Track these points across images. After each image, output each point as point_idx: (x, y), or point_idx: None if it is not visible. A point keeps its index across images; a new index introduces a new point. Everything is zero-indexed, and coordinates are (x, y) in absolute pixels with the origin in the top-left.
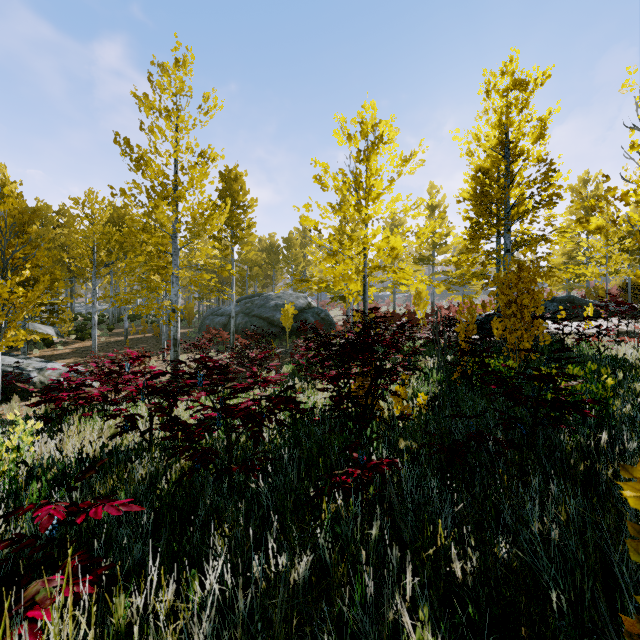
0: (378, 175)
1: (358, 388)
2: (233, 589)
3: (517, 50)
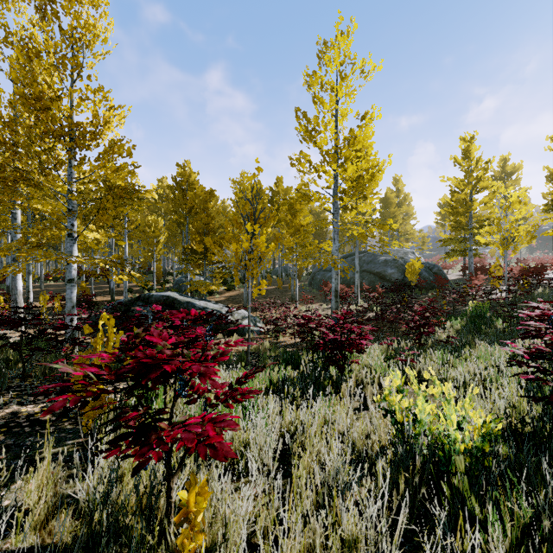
0: None
1: None
2: None
3: None
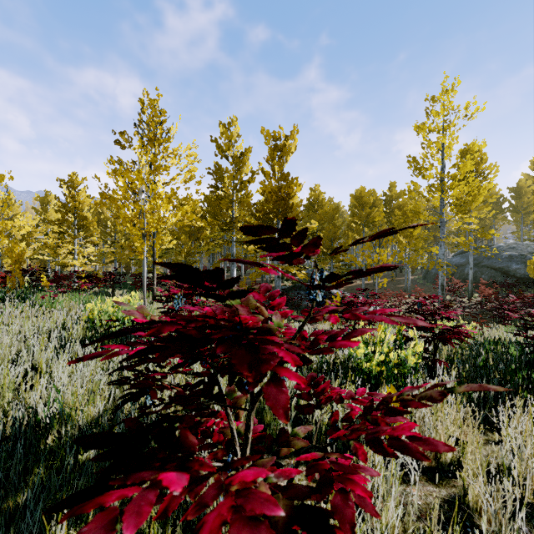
0: None
1: None
2: None
3: None
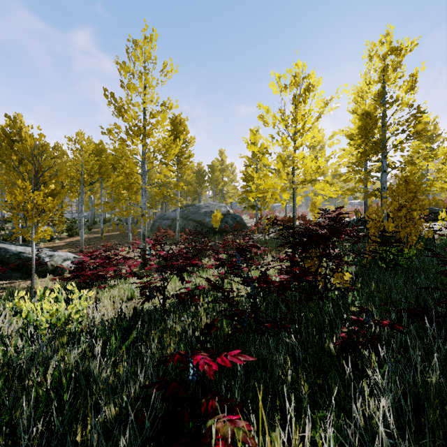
0: (310, 113)
1: (307, 268)
2: (321, 424)
3: (392, 26)
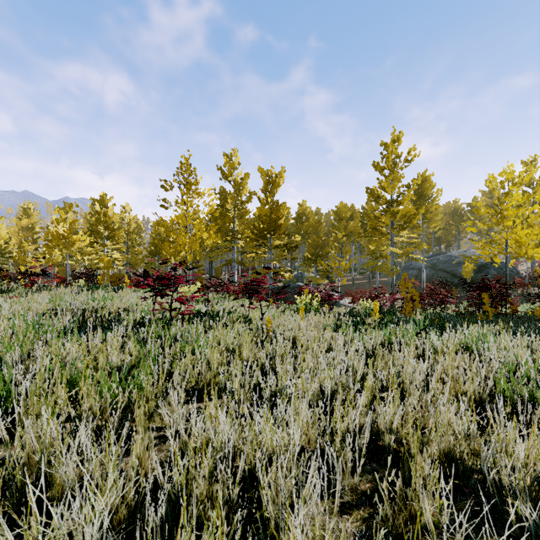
0: (508, 209)
1: None
2: None
3: None
